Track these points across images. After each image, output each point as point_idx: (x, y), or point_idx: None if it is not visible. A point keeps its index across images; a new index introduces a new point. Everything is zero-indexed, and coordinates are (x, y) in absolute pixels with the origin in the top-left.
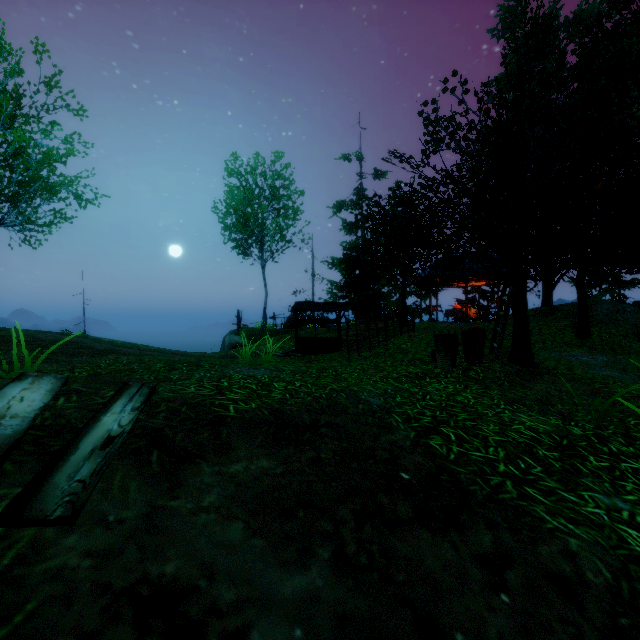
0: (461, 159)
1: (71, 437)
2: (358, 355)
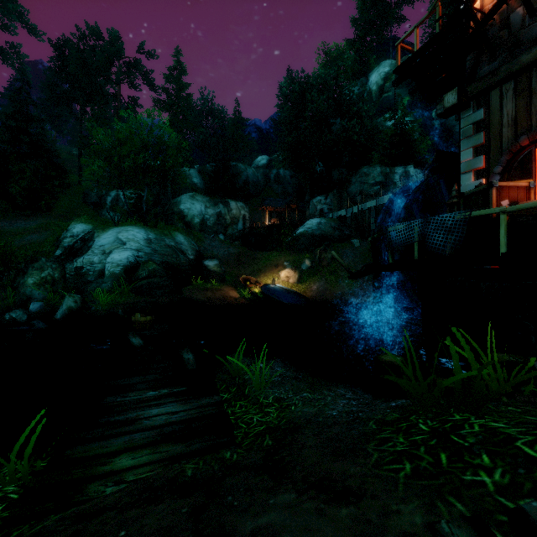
0: None
1: None
2: None
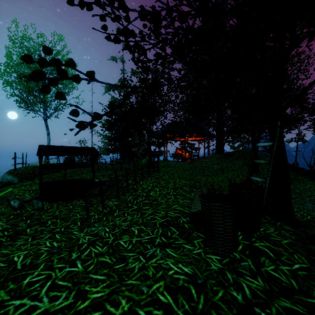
0: None
1: None
2: (102, 207)
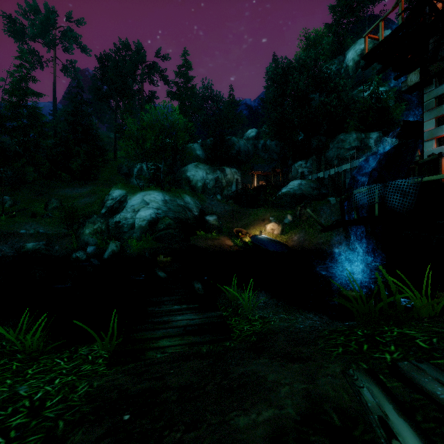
0: None
1: (432, 438)
2: None
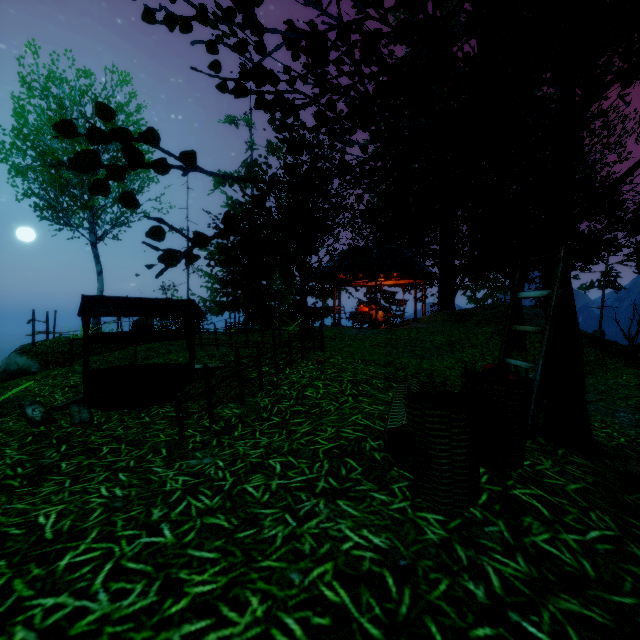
0: None
1: None
2: (210, 420)
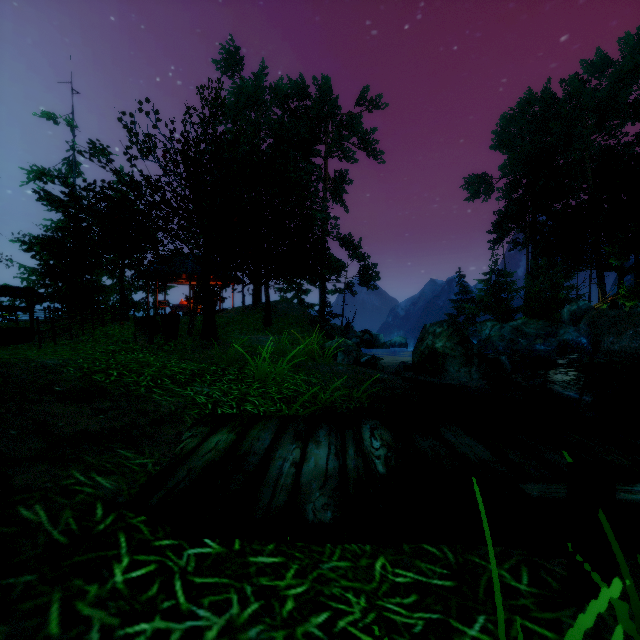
0: (165, 171)
1: None
2: (55, 343)
